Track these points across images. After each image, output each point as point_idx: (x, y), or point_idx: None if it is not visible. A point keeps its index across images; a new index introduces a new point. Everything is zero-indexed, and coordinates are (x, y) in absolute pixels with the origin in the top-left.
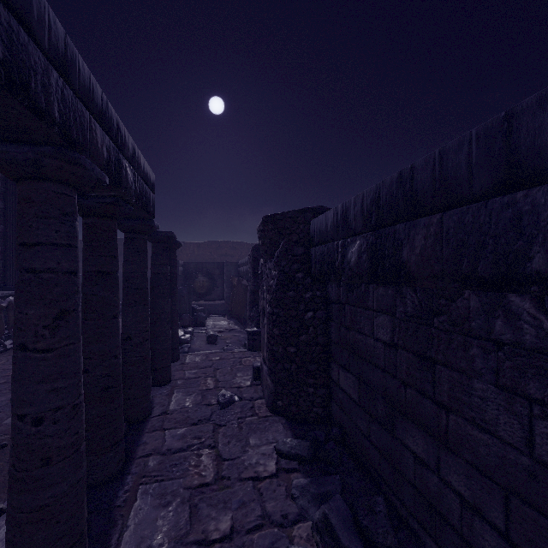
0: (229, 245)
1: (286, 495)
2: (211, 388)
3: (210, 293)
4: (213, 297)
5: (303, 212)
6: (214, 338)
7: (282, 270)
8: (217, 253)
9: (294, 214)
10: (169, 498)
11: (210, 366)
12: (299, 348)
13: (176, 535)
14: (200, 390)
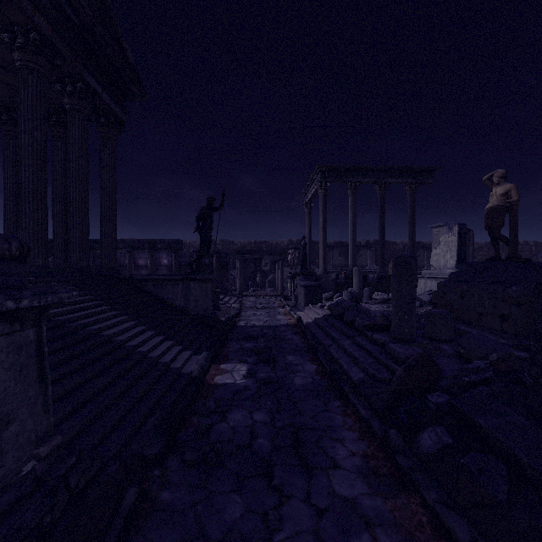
0: None
1: None
2: None
3: None
4: None
5: None
6: None
7: None
8: None
9: None
10: None
11: None
12: None
13: None
14: None
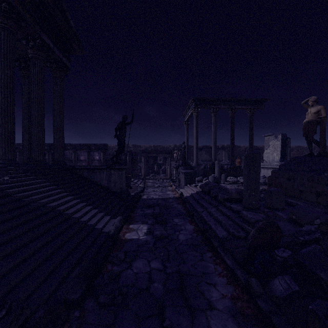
0: None
1: None
2: None
3: None
4: None
5: None
6: None
7: None
8: None
9: None
10: None
11: None
12: None
13: None
14: None
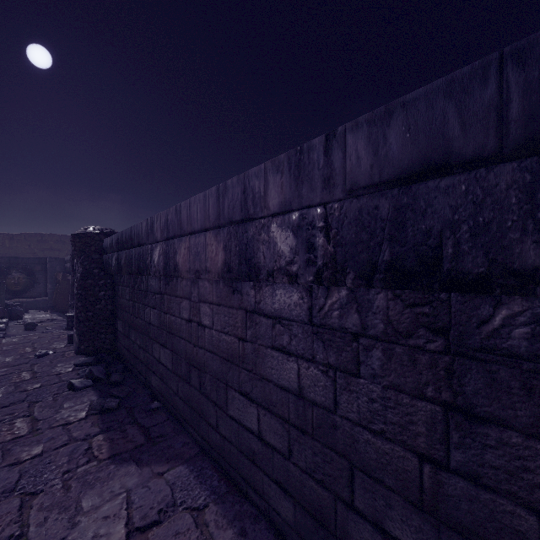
0: (56, 238)
1: (75, 375)
2: (29, 351)
3: (28, 290)
4: (33, 294)
5: (98, 234)
6: (33, 325)
7: (85, 267)
8: (38, 247)
9: (93, 235)
10: (1, 387)
11: (28, 342)
12: (95, 313)
13: (7, 392)
14: (19, 354)
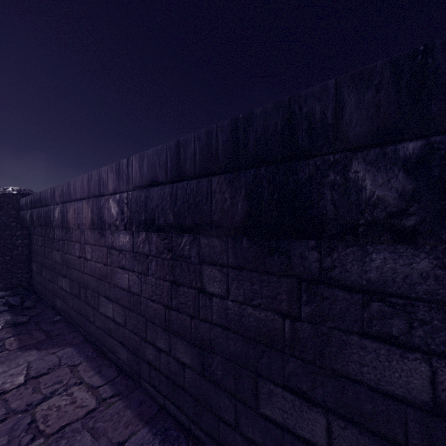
0: None
1: None
2: None
3: None
4: None
5: (16, 195)
6: None
7: (3, 221)
8: None
9: (11, 195)
10: None
11: None
12: (13, 257)
13: None
14: None
